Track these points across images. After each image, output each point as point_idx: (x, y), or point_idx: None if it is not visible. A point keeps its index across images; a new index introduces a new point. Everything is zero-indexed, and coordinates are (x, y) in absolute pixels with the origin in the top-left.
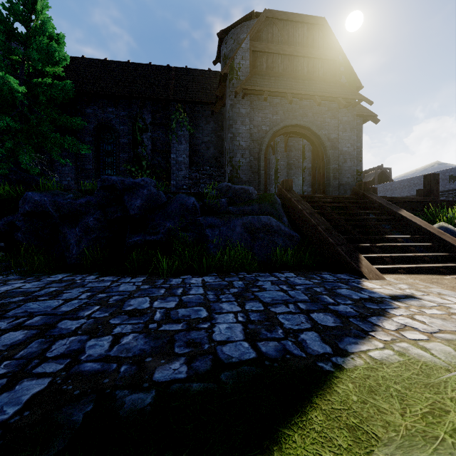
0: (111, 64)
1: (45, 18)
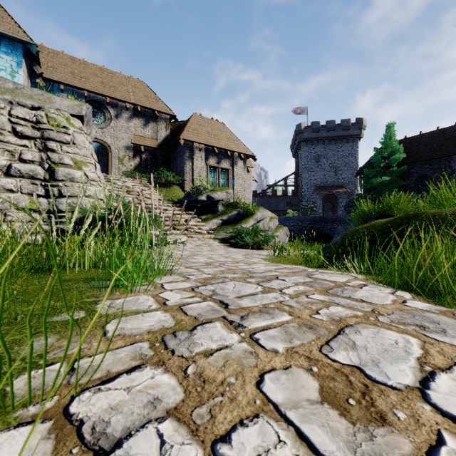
0: (425, 136)
1: (396, 143)
